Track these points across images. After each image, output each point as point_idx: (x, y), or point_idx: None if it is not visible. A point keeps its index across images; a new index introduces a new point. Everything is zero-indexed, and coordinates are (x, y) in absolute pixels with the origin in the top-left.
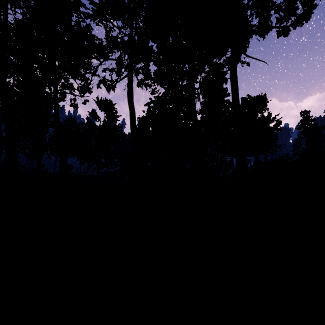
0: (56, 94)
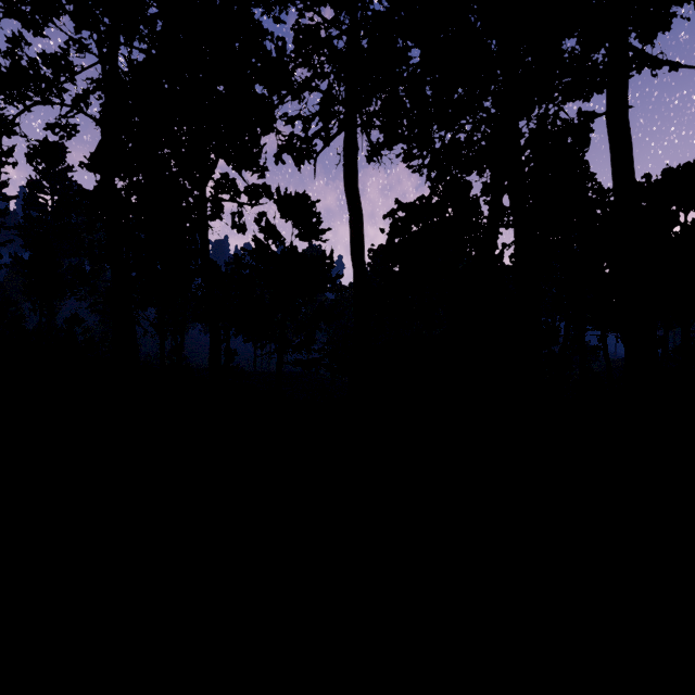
0: (203, 204)
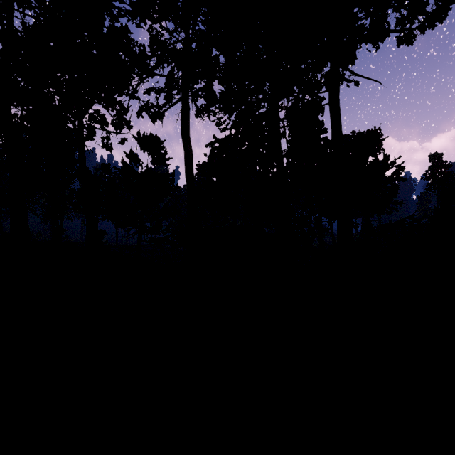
0: (81, 130)
